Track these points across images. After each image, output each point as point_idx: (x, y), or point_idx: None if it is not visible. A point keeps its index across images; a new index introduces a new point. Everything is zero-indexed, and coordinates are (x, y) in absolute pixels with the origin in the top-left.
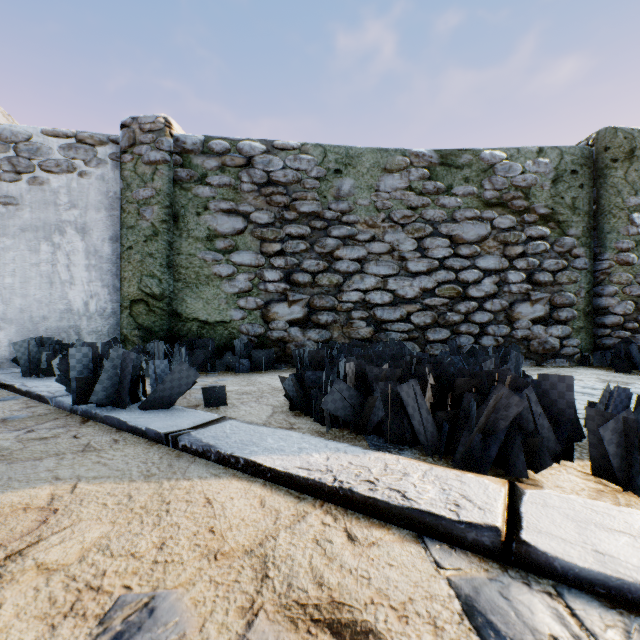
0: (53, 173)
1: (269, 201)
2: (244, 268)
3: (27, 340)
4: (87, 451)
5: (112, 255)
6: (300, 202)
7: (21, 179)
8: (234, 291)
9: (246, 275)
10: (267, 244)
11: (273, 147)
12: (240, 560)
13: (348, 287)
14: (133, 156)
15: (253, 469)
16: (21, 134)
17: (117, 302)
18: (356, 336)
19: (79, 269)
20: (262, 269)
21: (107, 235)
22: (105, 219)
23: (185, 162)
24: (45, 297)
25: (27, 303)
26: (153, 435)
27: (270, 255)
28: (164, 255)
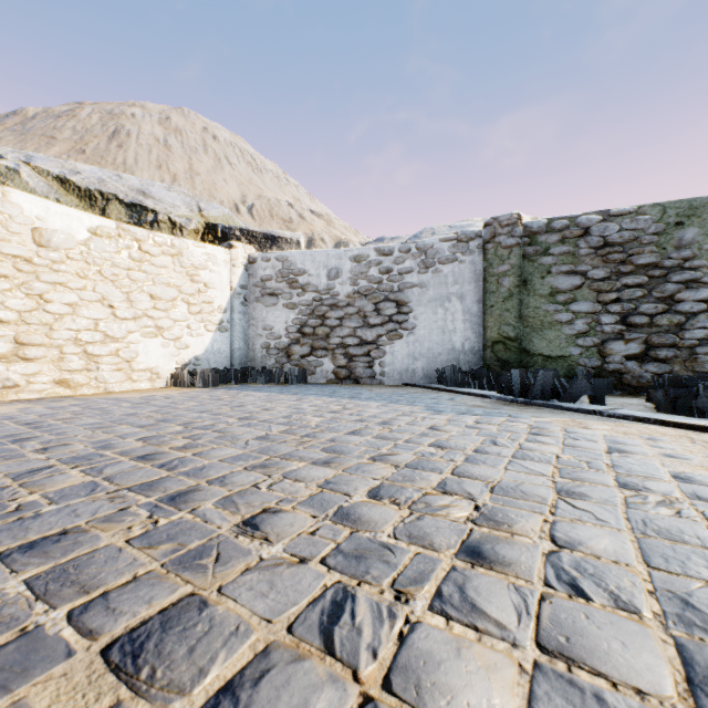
0: (444, 264)
1: (604, 260)
2: (581, 315)
3: (449, 366)
4: (555, 413)
5: (478, 312)
6: (636, 256)
7: (428, 271)
8: (572, 333)
9: (583, 320)
10: (603, 294)
11: (608, 216)
12: (678, 436)
13: (691, 326)
14: (493, 244)
15: (660, 423)
16: (428, 245)
17: (481, 343)
18: (701, 370)
19: (458, 322)
20: (598, 315)
21: (475, 299)
22: (473, 289)
23: (531, 241)
24: (440, 341)
25: (431, 345)
26: (583, 411)
27: (606, 303)
28: (516, 310)
